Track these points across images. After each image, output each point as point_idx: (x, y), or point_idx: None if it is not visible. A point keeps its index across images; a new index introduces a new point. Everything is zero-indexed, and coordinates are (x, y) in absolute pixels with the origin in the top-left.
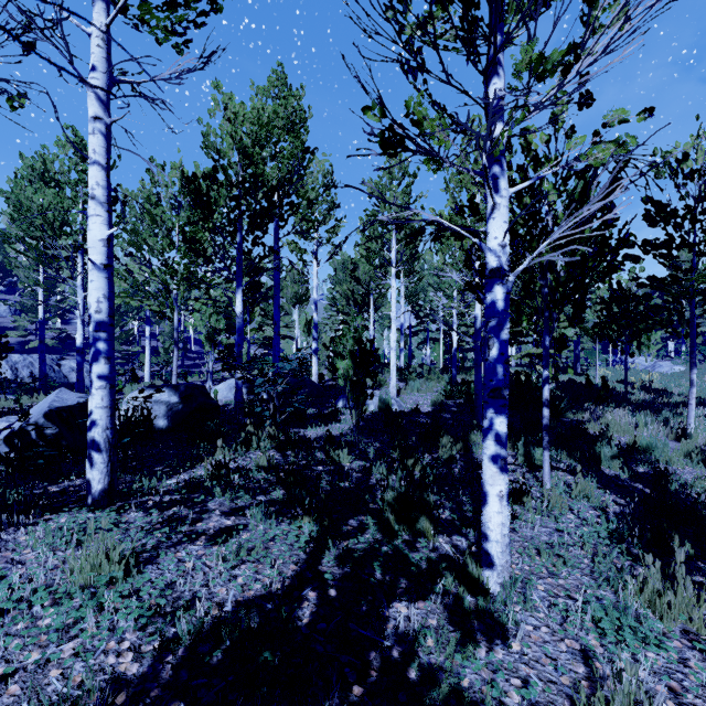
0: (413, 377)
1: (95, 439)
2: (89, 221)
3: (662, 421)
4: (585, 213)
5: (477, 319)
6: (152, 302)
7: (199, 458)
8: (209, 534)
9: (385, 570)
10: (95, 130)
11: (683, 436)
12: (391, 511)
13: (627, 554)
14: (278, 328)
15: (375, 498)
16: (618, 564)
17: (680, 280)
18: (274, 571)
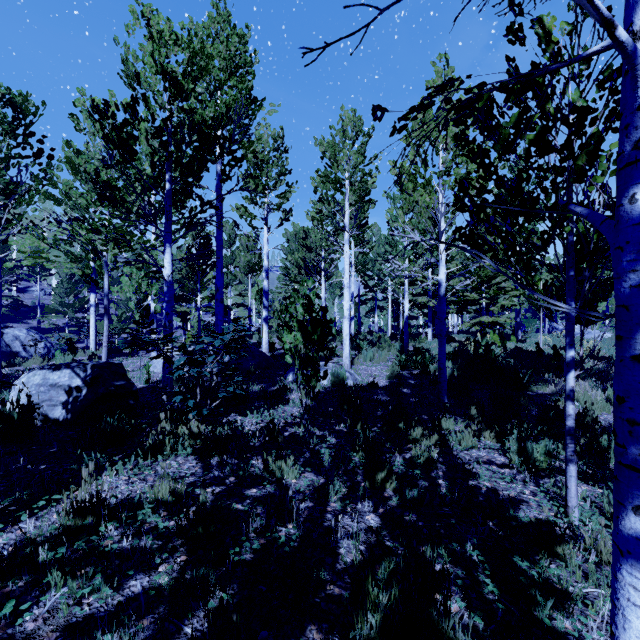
0: (365, 346)
1: None
2: None
3: None
4: None
5: (441, 285)
6: (74, 265)
7: (70, 483)
8: None
9: None
10: None
11: None
12: None
13: None
14: (221, 294)
15: (335, 563)
16: None
17: None
18: None
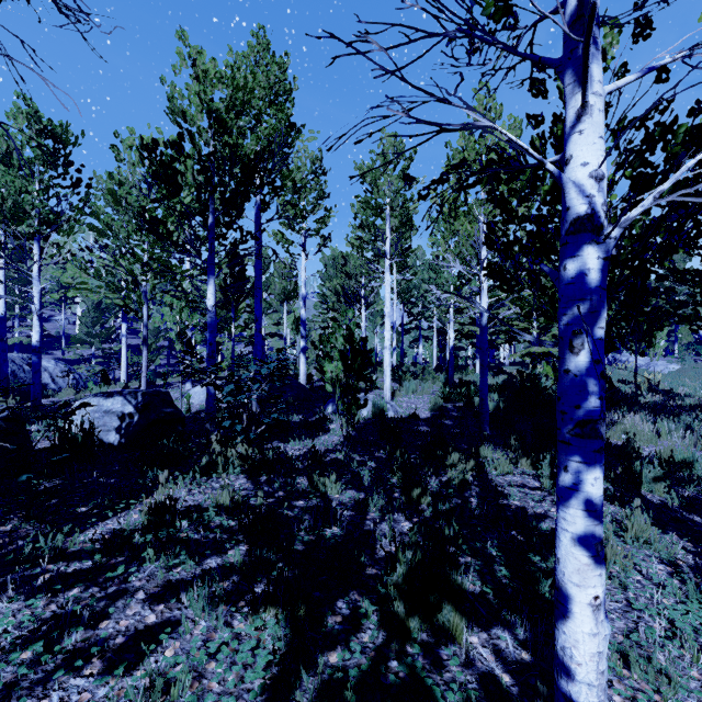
0: (407, 378)
1: None
2: None
3: (686, 428)
4: None
5: (483, 314)
6: (116, 295)
7: (141, 492)
8: (113, 647)
9: None
10: None
11: None
12: (400, 597)
13: None
14: (260, 324)
15: (373, 554)
16: None
17: None
18: None
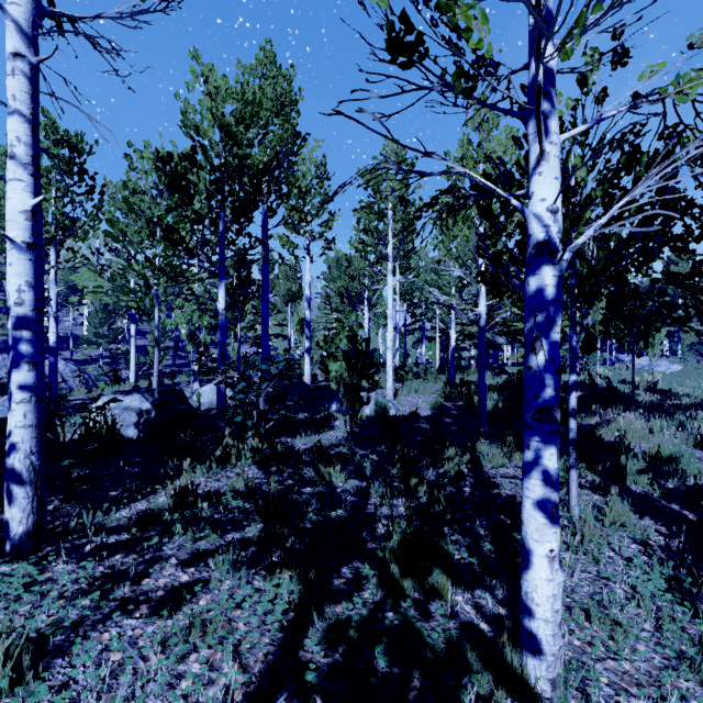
0: (409, 378)
1: (15, 468)
2: (8, 187)
3: (678, 426)
4: (691, 152)
5: (481, 316)
6: (130, 298)
7: (164, 479)
8: (155, 598)
9: (391, 661)
10: (15, 70)
11: (702, 442)
12: (395, 561)
13: (694, 612)
14: (267, 326)
15: (374, 532)
16: (689, 629)
17: (702, 274)
18: (233, 672)
